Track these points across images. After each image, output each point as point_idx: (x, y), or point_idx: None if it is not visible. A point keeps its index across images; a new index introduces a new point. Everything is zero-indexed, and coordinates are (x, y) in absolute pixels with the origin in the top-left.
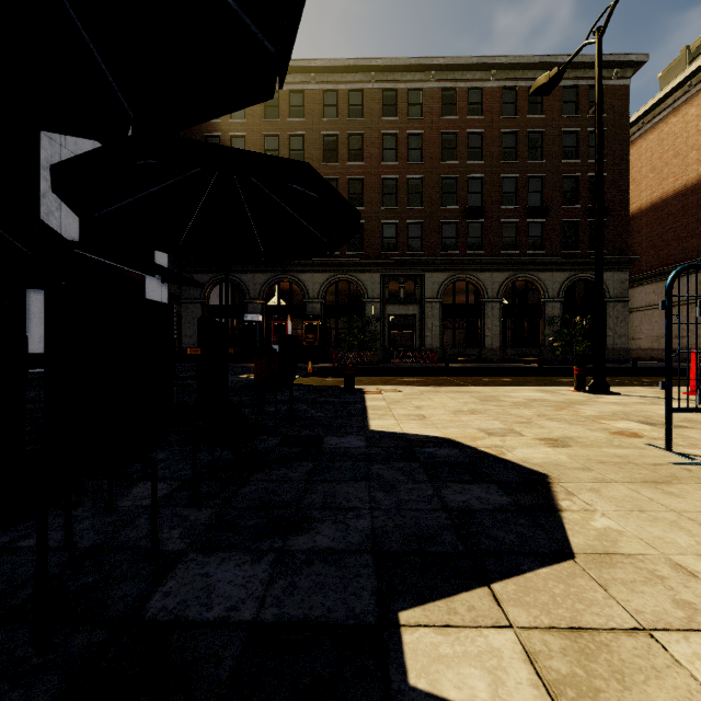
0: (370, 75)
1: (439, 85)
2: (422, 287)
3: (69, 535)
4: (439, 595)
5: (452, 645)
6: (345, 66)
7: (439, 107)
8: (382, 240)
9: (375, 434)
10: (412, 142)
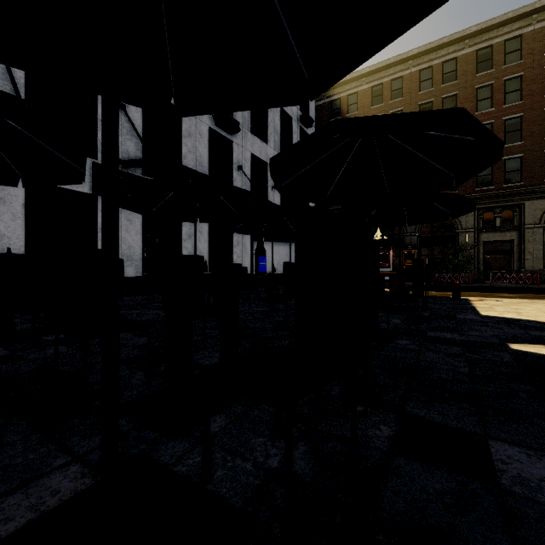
0: (464, 42)
1: (542, 25)
2: (521, 215)
3: (388, 323)
4: (522, 343)
5: (525, 347)
6: (439, 45)
7: (542, 45)
8: (476, 178)
9: (485, 316)
10: (509, 87)
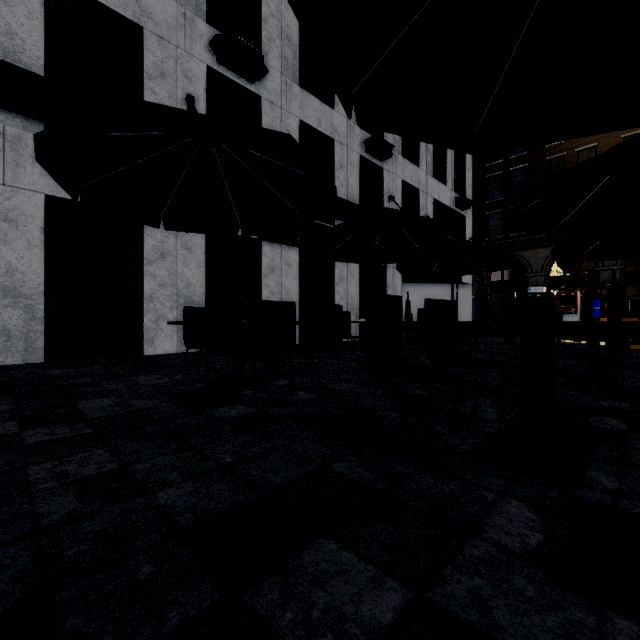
0: None
1: None
2: None
3: None
4: None
5: None
6: None
7: None
8: None
9: None
10: None
